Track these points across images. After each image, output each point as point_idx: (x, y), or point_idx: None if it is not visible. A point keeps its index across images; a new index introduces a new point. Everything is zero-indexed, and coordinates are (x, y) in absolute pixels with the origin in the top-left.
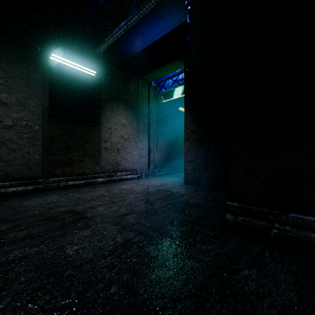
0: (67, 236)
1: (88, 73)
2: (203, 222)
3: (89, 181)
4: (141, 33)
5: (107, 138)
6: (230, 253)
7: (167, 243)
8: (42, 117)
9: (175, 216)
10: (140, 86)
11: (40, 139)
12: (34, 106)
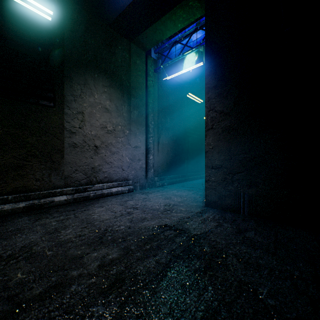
0: None
1: (38, 12)
2: None
3: (37, 202)
4: None
5: (76, 127)
6: None
7: None
8: None
9: None
10: (133, 54)
11: None
12: None
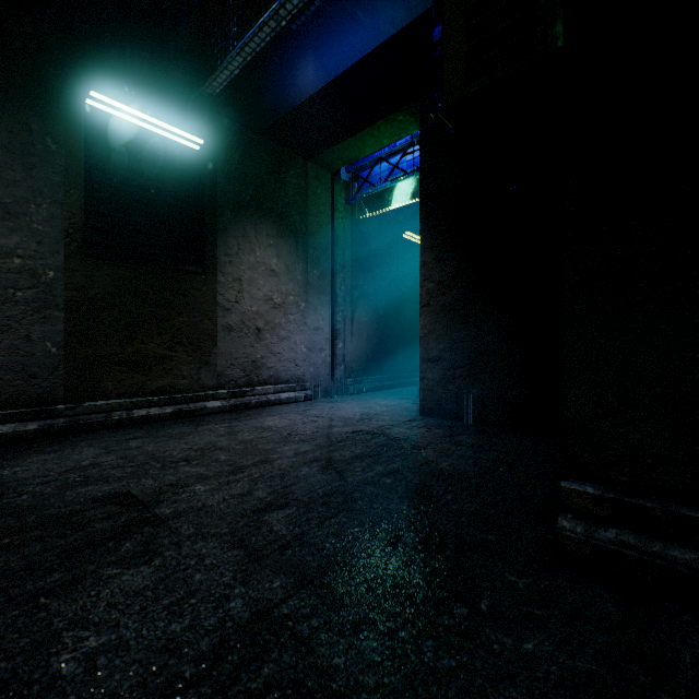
0: (79, 590)
1: (184, 142)
2: (487, 536)
3: (187, 408)
4: (313, 47)
5: (231, 302)
6: (604, 674)
7: (387, 627)
8: (64, 249)
9: (406, 514)
10: (312, 180)
11: (59, 303)
12: (43, 221)
